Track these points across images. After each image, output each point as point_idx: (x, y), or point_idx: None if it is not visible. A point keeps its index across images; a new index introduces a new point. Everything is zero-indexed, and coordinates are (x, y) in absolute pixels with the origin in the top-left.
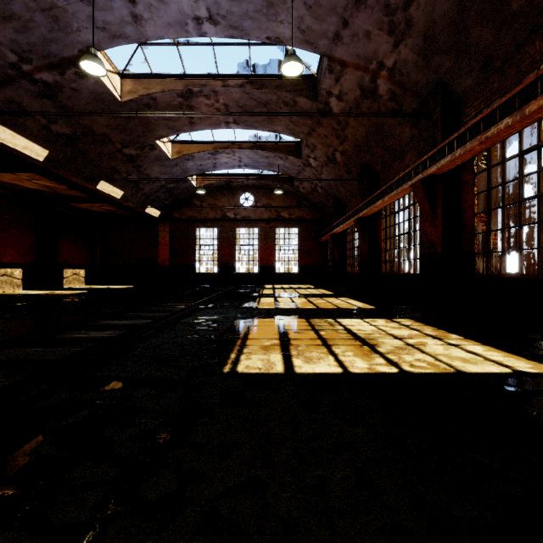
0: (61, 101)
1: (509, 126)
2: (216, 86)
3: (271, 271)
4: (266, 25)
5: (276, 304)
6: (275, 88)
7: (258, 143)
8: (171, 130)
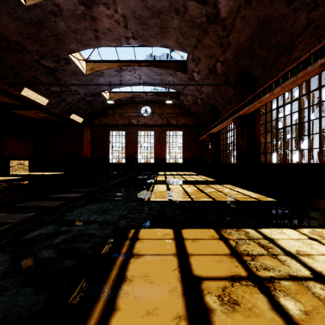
0: None
1: None
2: None
3: (163, 162)
4: None
5: (168, 193)
6: None
7: (153, 62)
8: (81, 44)
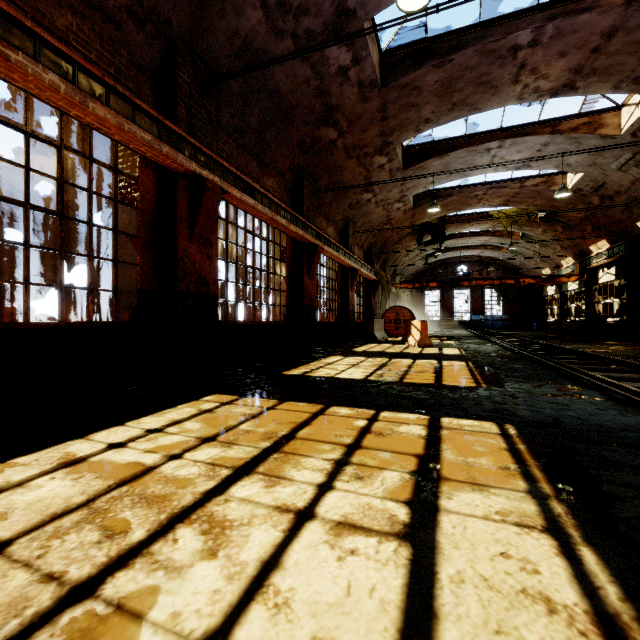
0: None
1: (283, 225)
2: None
3: None
4: None
5: (436, 447)
6: None
7: None
8: None
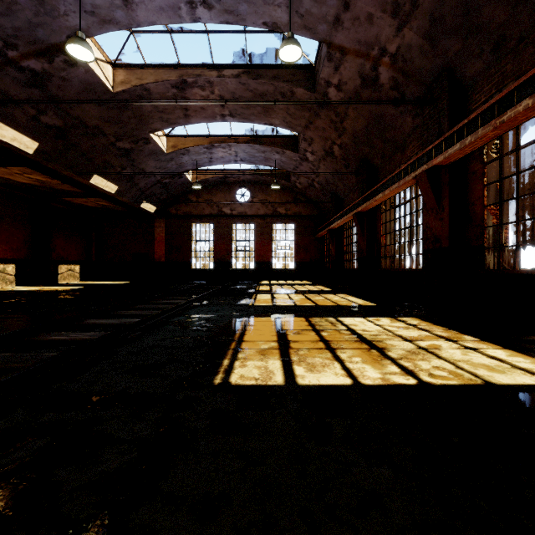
0: (50, 91)
1: (529, 108)
2: (211, 76)
3: (267, 267)
4: (263, 9)
5: (273, 301)
6: (272, 78)
7: (254, 137)
8: (166, 123)
